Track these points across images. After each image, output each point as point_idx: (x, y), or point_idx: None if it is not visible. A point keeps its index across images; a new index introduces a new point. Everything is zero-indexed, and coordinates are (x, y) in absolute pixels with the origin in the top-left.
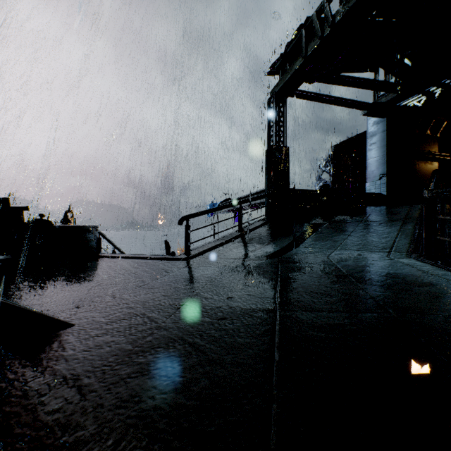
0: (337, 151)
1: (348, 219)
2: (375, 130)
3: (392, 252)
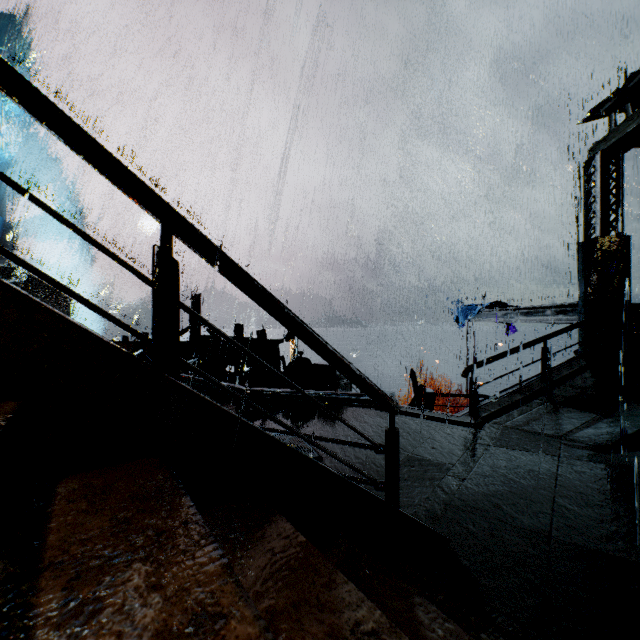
0: None
1: None
2: None
3: None
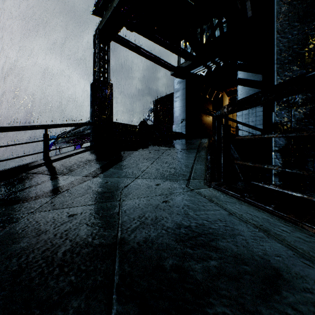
0: (156, 104)
1: (157, 148)
2: (179, 87)
3: (191, 180)
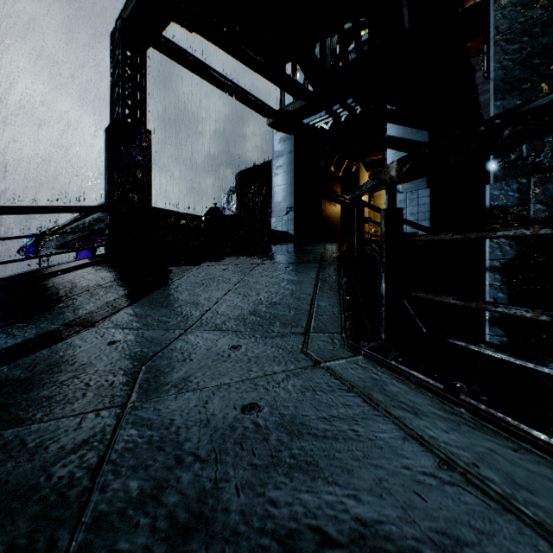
0: (242, 179)
1: (239, 260)
2: (283, 149)
3: (311, 334)
